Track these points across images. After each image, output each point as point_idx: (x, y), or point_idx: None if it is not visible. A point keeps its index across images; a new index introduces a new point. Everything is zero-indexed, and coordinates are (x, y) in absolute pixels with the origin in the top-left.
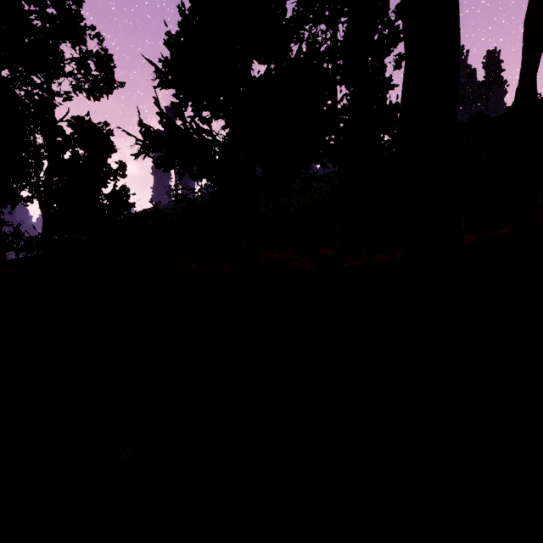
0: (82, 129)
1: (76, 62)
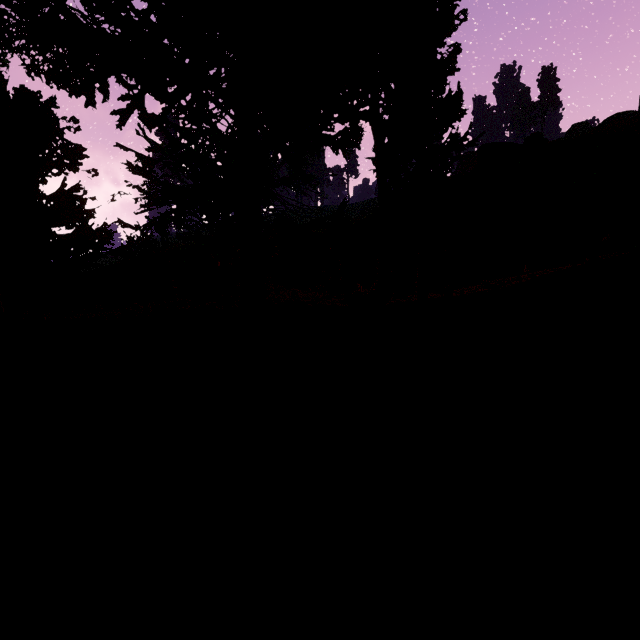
0: (5, 93)
1: None
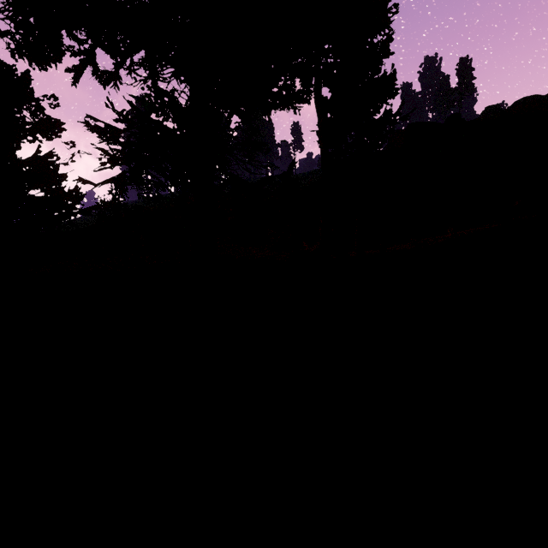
0: None
1: (11, 16)
